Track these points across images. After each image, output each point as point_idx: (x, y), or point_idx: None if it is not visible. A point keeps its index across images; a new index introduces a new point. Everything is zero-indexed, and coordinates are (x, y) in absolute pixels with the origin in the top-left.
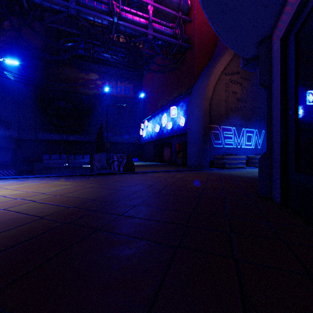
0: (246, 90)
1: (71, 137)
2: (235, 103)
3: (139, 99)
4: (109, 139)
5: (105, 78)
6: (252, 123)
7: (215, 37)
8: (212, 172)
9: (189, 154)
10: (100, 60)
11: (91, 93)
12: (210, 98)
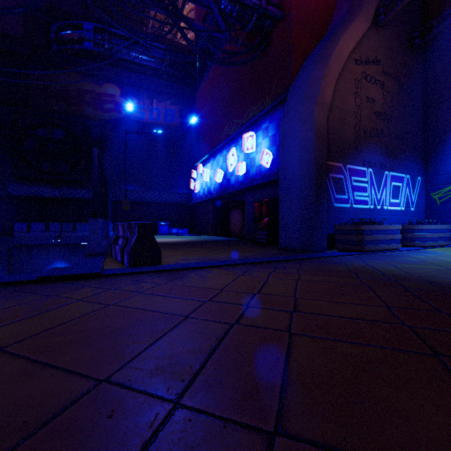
0: (390, 98)
1: (69, 193)
2: (372, 122)
3: (188, 128)
4: (137, 196)
5: (131, 93)
6: (400, 162)
7: (329, 1)
8: (350, 265)
9: (283, 222)
10: (122, 62)
11: (107, 118)
12: (329, 103)
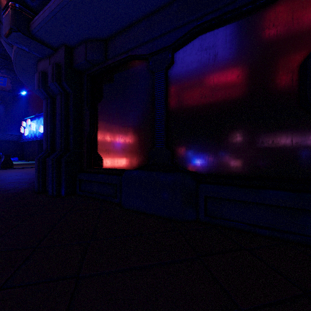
0: None
1: None
2: None
3: (19, 95)
4: None
5: None
6: None
7: None
8: None
9: None
10: None
11: None
12: None
